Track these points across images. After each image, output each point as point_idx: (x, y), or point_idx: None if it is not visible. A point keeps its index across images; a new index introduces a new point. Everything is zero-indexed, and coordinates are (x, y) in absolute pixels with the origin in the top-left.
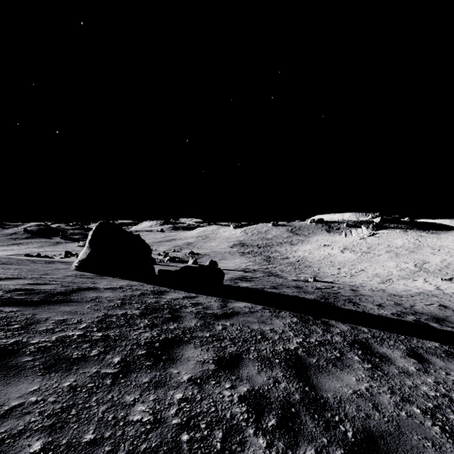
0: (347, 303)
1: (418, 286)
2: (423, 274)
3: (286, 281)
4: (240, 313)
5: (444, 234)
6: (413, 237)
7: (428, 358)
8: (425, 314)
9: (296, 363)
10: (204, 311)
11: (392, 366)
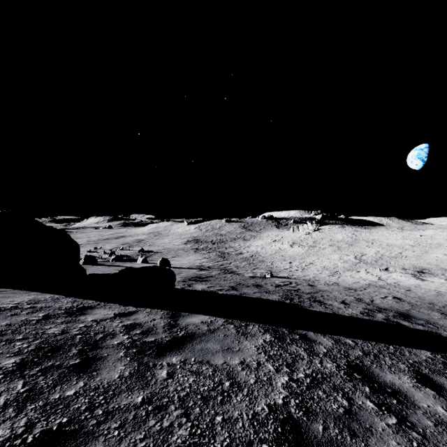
0: (313, 303)
1: (363, 278)
2: (363, 266)
3: (244, 278)
4: (195, 336)
5: (374, 229)
6: (350, 232)
7: (440, 382)
8: (389, 310)
9: (296, 446)
10: (142, 340)
11: (418, 411)
